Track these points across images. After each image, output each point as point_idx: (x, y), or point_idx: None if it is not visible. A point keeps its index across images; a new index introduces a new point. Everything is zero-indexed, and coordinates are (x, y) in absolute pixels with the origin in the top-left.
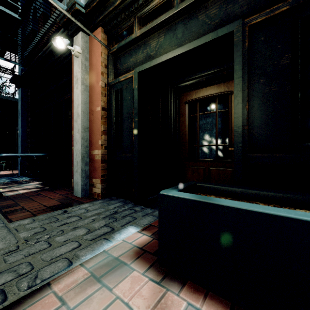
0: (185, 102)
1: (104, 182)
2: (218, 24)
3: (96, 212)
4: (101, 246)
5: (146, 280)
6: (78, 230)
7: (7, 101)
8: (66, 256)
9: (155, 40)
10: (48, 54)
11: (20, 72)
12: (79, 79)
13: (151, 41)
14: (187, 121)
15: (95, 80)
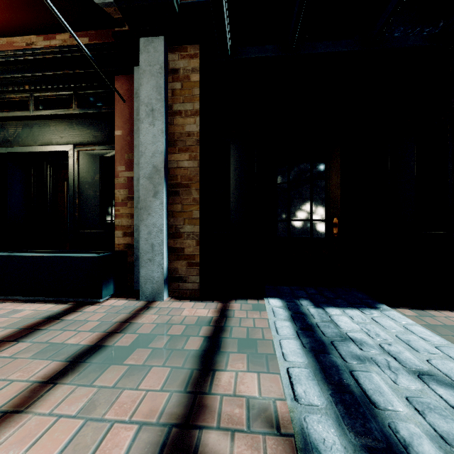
0: (64, 179)
1: None
2: (64, 139)
3: None
4: None
5: None
6: None
7: None
8: None
9: (13, 128)
10: None
11: None
12: None
13: (9, 127)
14: (66, 198)
15: None
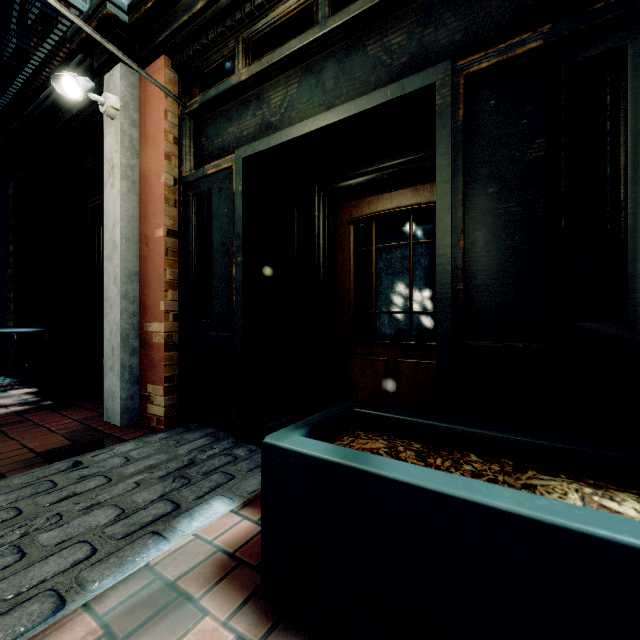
0: (349, 221)
1: (173, 392)
2: (406, 68)
3: (147, 463)
4: (143, 552)
5: (231, 637)
6: (97, 512)
7: None
8: (54, 584)
9: (279, 92)
10: (51, 107)
11: None
12: (116, 166)
13: (271, 93)
14: (353, 262)
15: (152, 170)
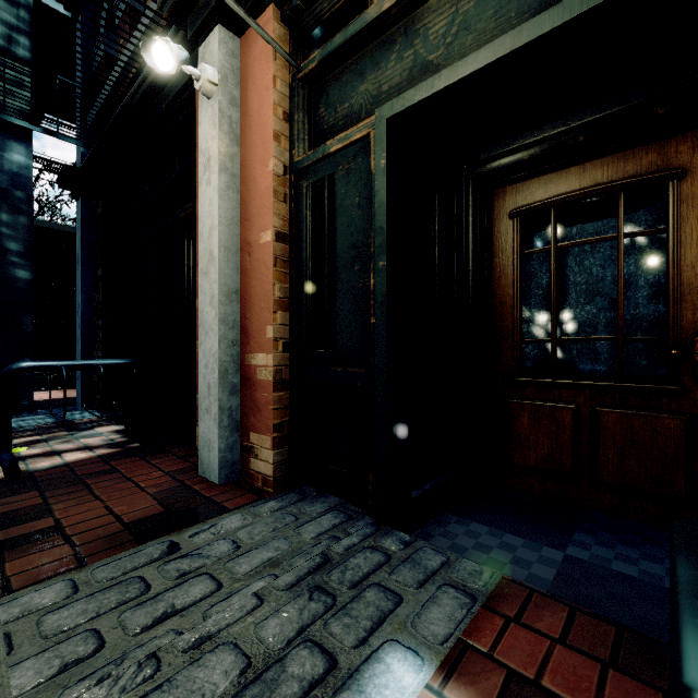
0: (512, 212)
1: (283, 444)
2: None
3: (264, 556)
4: None
5: None
6: (210, 658)
7: (56, 232)
8: None
9: (443, 14)
10: (139, 106)
11: (80, 161)
12: (213, 157)
13: (429, 18)
14: (518, 268)
15: (256, 157)
